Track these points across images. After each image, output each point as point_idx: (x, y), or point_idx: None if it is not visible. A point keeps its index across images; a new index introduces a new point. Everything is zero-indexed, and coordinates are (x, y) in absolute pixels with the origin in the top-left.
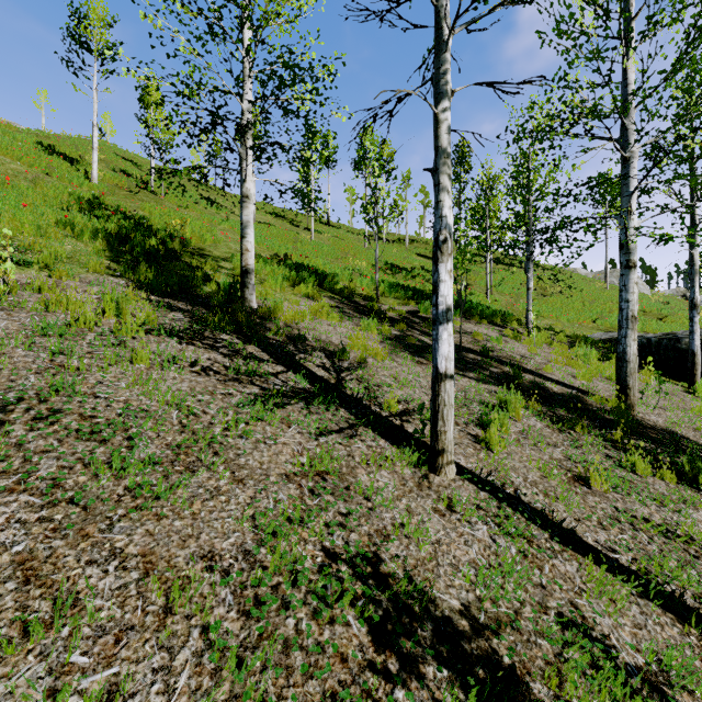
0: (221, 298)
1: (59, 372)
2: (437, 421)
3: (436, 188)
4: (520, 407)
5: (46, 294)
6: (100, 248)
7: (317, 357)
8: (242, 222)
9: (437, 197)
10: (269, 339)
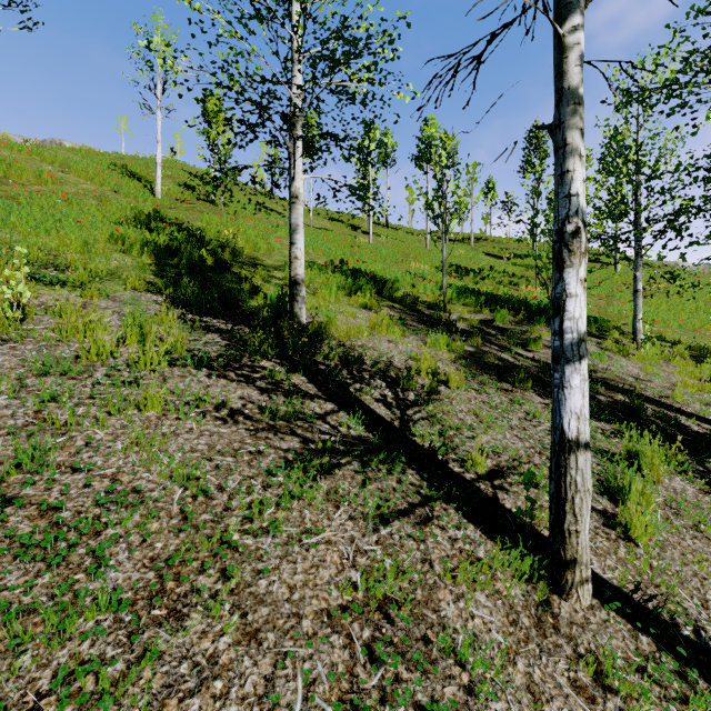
0: (266, 314)
1: (40, 430)
2: (562, 514)
3: (558, 152)
4: (658, 461)
5: (68, 318)
6: (145, 262)
7: (376, 386)
8: (291, 226)
9: (560, 167)
10: (318, 364)
